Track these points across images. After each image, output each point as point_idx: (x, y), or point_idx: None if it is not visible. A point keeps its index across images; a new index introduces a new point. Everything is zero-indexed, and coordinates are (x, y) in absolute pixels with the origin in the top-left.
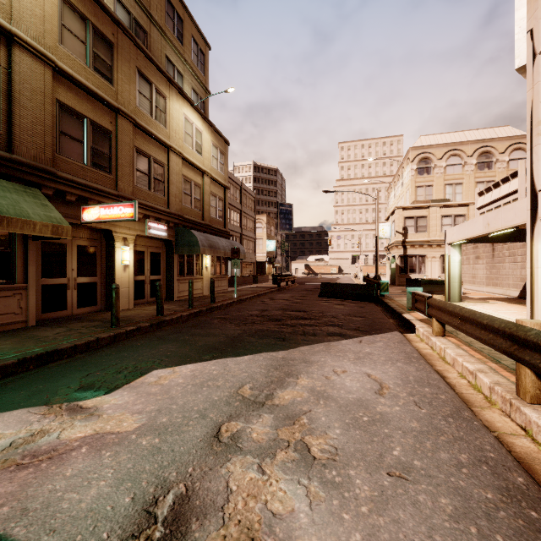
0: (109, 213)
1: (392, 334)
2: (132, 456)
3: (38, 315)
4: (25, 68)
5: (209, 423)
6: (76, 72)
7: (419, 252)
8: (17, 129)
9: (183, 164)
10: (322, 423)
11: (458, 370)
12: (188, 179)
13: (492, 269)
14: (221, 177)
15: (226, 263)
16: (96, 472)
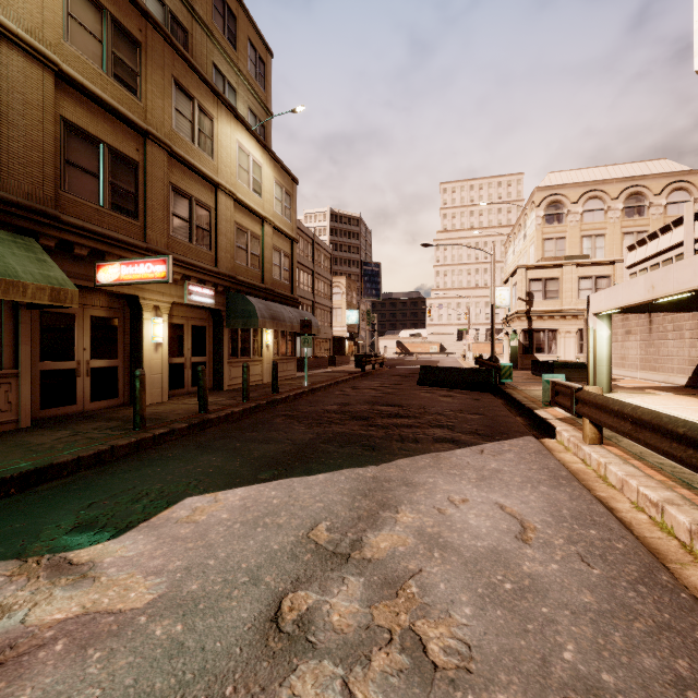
0: (133, 272)
1: (525, 440)
2: (135, 659)
3: (35, 412)
4: (16, 72)
5: (263, 594)
6: (88, 79)
7: (549, 325)
8: (4, 156)
9: (237, 208)
10: (441, 595)
11: (630, 498)
12: (243, 228)
13: (649, 348)
14: (288, 227)
15: (293, 340)
16: (71, 696)
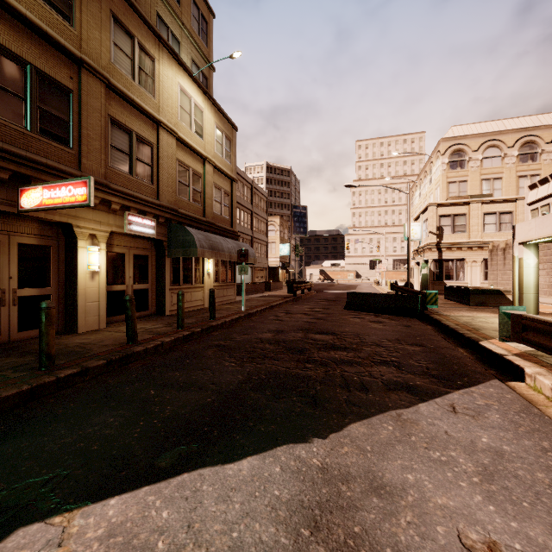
0: (54, 196)
1: (494, 386)
2: None
3: None
4: None
5: None
6: None
7: (457, 255)
8: None
9: (179, 146)
10: None
11: None
12: (185, 166)
13: None
14: (227, 167)
15: (233, 268)
16: None
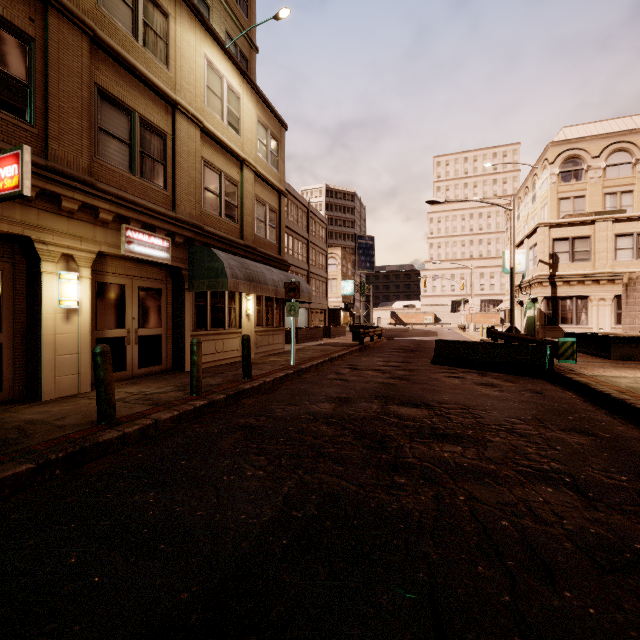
0: None
1: None
2: None
3: None
4: None
5: None
6: None
7: (578, 291)
8: None
9: (205, 141)
10: None
11: None
12: (215, 169)
13: None
14: (274, 176)
15: (281, 308)
16: None
